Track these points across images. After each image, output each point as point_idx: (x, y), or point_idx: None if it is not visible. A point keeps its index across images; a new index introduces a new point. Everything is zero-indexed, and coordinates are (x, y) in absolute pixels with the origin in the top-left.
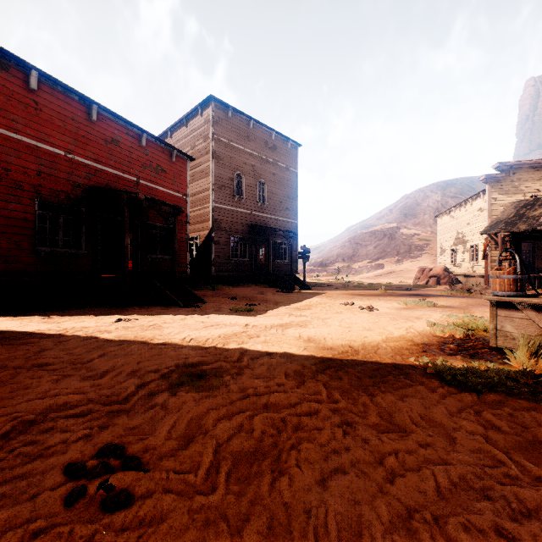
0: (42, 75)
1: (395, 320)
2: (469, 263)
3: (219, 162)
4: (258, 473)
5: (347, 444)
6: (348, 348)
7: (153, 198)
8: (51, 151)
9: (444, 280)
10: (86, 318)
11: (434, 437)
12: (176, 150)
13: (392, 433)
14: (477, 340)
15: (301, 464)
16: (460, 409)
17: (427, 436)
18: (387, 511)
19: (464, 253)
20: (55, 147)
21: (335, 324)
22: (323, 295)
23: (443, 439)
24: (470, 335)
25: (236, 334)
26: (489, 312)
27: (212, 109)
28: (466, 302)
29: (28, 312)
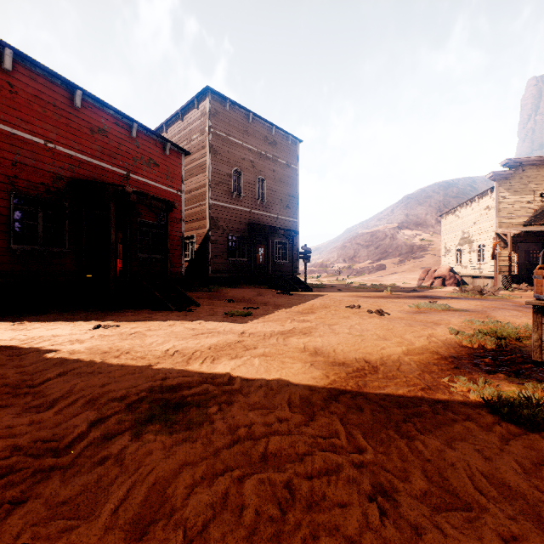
0: (18, 55)
1: (412, 326)
2: (476, 264)
3: (216, 157)
4: None
5: (390, 539)
6: (364, 363)
7: (142, 192)
8: (28, 139)
9: (449, 281)
10: (62, 323)
11: (521, 522)
12: (170, 143)
13: (453, 512)
14: (512, 351)
15: None
16: (536, 462)
17: (510, 521)
18: None
19: (470, 253)
20: (33, 135)
21: (344, 332)
22: (326, 297)
23: (534, 526)
24: (503, 346)
25: (230, 345)
26: (533, 320)
27: (209, 101)
28: (481, 305)
29: (0, 316)
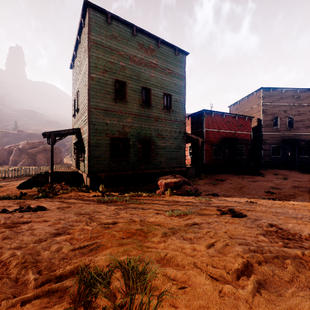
0: (214, 112)
1: None
2: None
3: (265, 114)
4: (291, 196)
5: (307, 196)
6: None
7: (244, 140)
8: (215, 130)
9: None
10: (232, 176)
11: None
12: (247, 116)
13: None
14: None
15: (298, 196)
16: None
17: None
18: (309, 199)
19: None
20: (216, 129)
21: None
22: None
23: None
24: None
25: (282, 184)
26: None
27: (262, 92)
28: None
29: (212, 173)
